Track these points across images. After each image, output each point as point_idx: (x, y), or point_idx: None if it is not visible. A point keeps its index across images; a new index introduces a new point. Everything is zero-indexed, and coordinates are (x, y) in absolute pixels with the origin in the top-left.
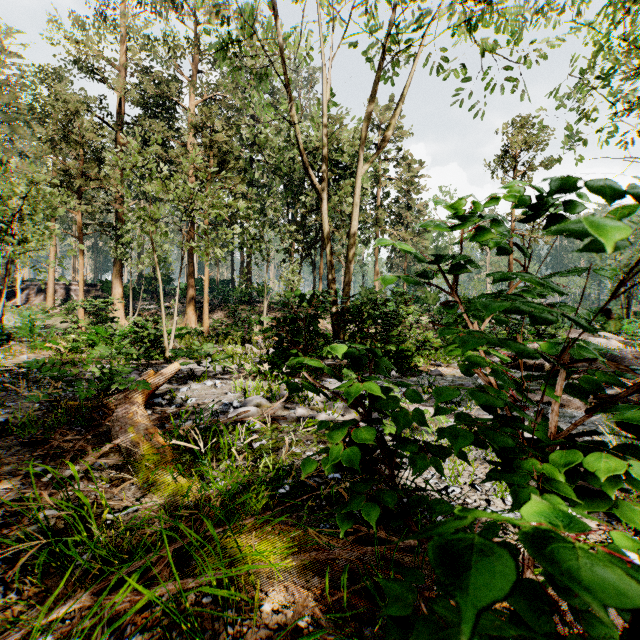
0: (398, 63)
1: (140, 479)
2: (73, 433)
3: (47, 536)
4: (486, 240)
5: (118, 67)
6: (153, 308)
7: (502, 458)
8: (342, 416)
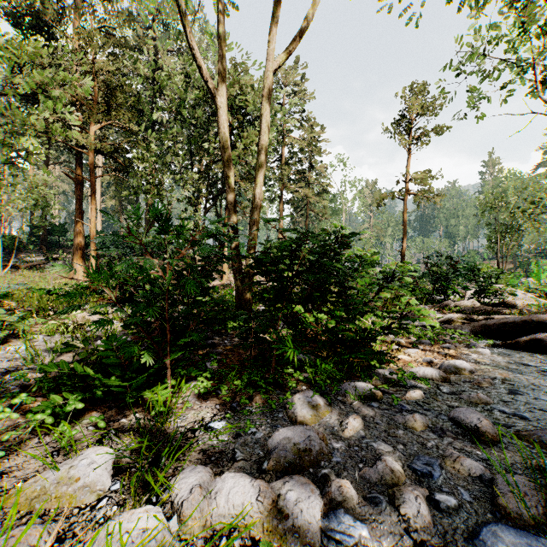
0: None
1: None
2: None
3: None
4: None
5: None
6: (38, 260)
7: None
8: None
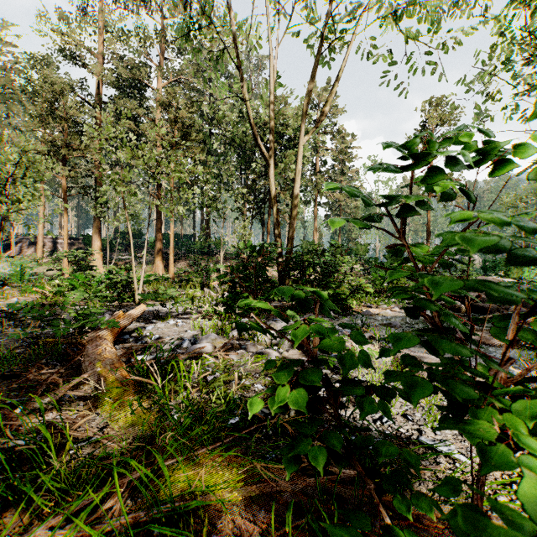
0: (334, 50)
1: (104, 410)
2: (48, 367)
3: (13, 466)
4: (431, 183)
5: (97, 54)
6: (127, 258)
7: (450, 403)
8: (287, 351)
